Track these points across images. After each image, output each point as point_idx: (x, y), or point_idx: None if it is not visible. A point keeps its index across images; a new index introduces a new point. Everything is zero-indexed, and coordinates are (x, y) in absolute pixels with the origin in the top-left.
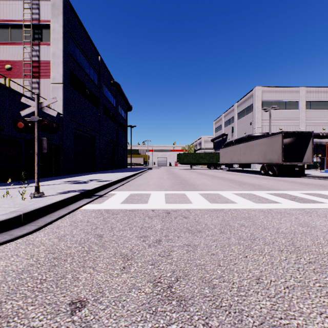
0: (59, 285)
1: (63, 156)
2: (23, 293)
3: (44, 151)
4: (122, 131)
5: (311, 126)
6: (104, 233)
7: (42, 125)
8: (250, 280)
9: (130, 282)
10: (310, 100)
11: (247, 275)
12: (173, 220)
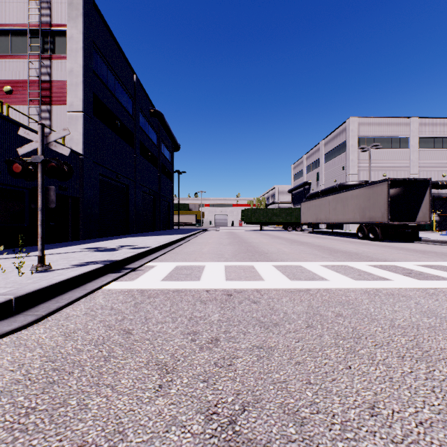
0: (55, 419)
1: (84, 212)
2: None
3: (52, 206)
4: (166, 179)
5: (426, 172)
6: (134, 327)
7: (48, 168)
8: (360, 409)
9: (169, 413)
10: (425, 135)
11: (355, 400)
12: (237, 306)
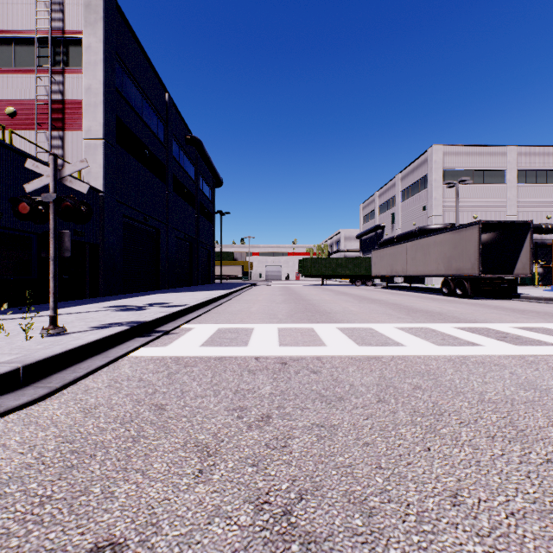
0: (75, 509)
1: (105, 262)
2: (5, 526)
3: (66, 255)
4: (205, 222)
5: (527, 213)
6: (169, 402)
7: (62, 209)
8: (440, 497)
9: (212, 503)
10: (525, 168)
11: (434, 487)
12: (294, 376)
